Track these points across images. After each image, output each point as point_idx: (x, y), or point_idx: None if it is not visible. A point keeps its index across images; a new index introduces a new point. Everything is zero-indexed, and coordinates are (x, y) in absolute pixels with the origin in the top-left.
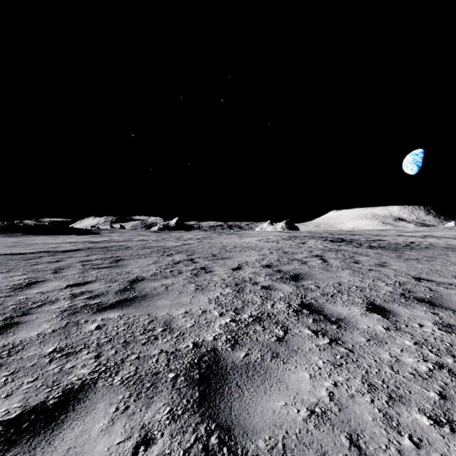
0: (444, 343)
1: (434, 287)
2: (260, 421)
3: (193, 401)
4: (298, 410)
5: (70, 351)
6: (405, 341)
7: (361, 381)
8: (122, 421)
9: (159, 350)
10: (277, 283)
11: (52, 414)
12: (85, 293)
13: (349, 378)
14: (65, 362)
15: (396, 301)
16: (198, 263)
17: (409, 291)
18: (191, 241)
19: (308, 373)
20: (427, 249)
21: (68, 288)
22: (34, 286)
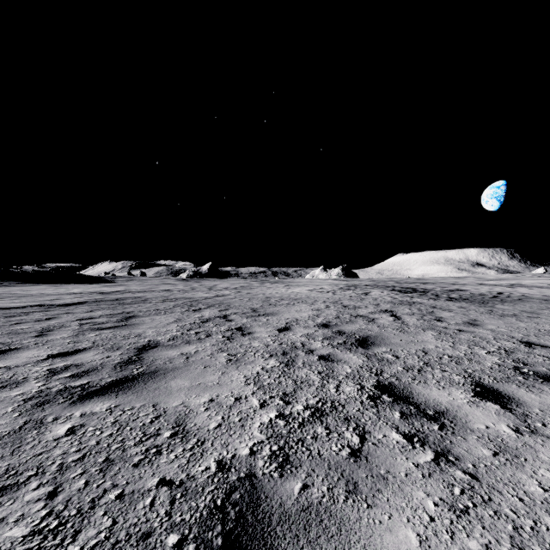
0: None
1: None
2: None
3: None
4: None
5: (8, 483)
6: None
7: None
8: None
9: (159, 479)
10: (340, 350)
11: None
12: (70, 368)
13: (489, 544)
14: None
15: (512, 379)
16: (233, 322)
17: (523, 362)
18: (226, 291)
19: (415, 532)
20: (521, 301)
21: (48, 359)
22: (1, 357)
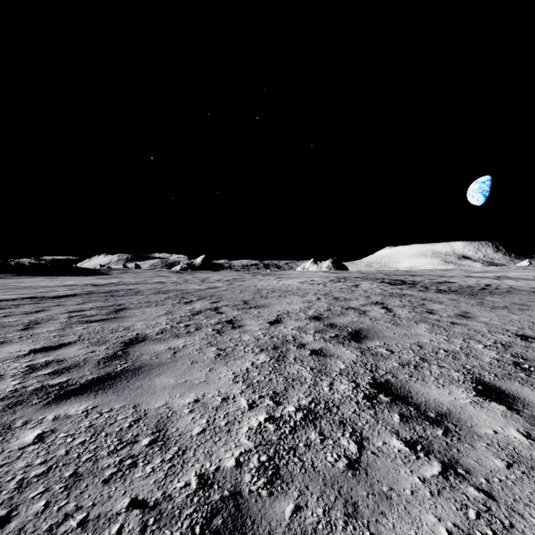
0: None
1: None
2: None
3: None
4: None
5: None
6: None
7: None
8: None
9: (130, 499)
10: (332, 344)
11: None
12: (51, 364)
13: None
14: None
15: (513, 376)
16: (224, 314)
17: (522, 357)
18: (218, 283)
19: None
20: (510, 293)
21: (29, 355)
22: None
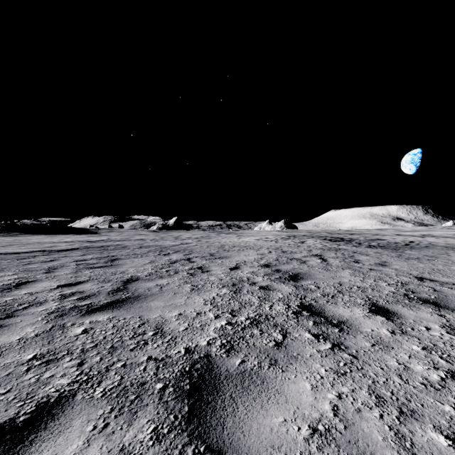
0: (454, 348)
1: (438, 287)
2: (256, 441)
3: (181, 417)
4: (298, 428)
5: (51, 358)
6: (412, 346)
7: (368, 392)
8: (99, 442)
9: (148, 357)
10: (276, 283)
11: (20, 433)
12: (76, 293)
13: (354, 389)
14: (44, 370)
15: (400, 302)
16: (195, 263)
17: (412, 291)
18: (189, 240)
19: (310, 383)
20: (427, 248)
21: (58, 288)
22: (23, 287)
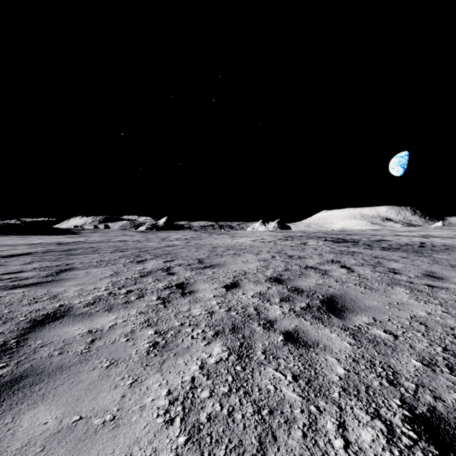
0: None
1: None
2: None
3: None
4: None
5: None
6: None
7: None
8: None
9: None
10: (308, 322)
11: None
12: None
13: None
14: None
15: None
16: (175, 276)
17: None
18: (177, 241)
19: None
20: (451, 250)
21: None
22: None
